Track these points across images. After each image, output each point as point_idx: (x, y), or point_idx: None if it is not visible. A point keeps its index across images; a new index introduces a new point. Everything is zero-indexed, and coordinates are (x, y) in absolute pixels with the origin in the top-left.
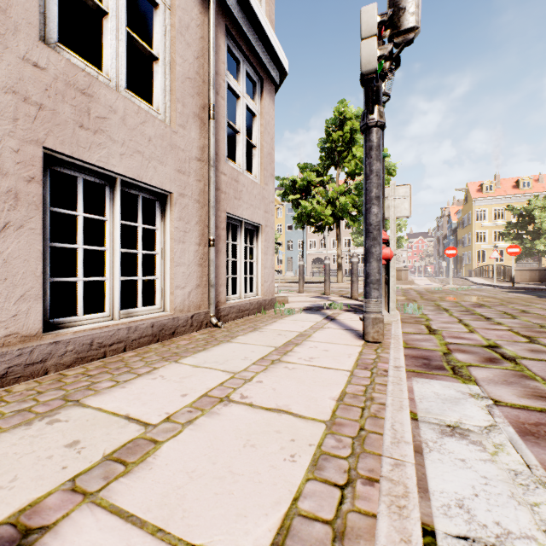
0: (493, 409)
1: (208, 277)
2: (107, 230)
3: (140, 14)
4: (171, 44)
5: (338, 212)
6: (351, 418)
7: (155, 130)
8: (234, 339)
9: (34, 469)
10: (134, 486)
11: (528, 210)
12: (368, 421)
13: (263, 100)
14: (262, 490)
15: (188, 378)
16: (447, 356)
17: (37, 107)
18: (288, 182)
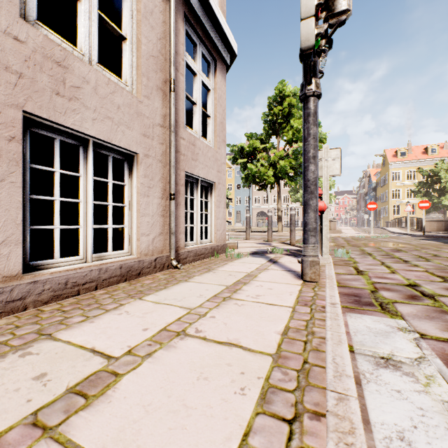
0: (420, 342)
1: (169, 226)
2: (81, 185)
3: (114, 8)
4: (137, 27)
5: (278, 173)
6: (295, 351)
7: (123, 99)
8: (191, 279)
9: (0, 402)
10: (92, 420)
11: (435, 172)
12: (311, 354)
13: (216, 77)
14: (214, 424)
15: (150, 313)
16: (374, 293)
17: (18, 76)
18: (237, 148)
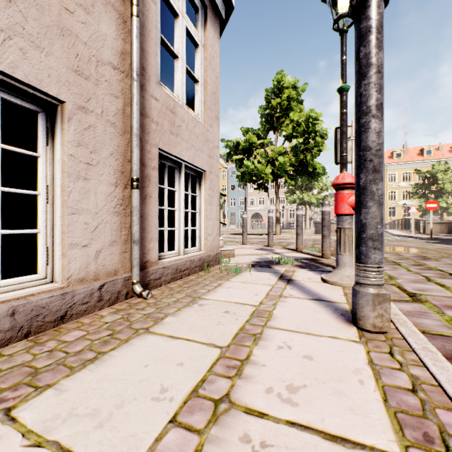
0: None
1: (130, 230)
2: None
3: None
4: None
5: (277, 170)
6: None
7: None
8: (157, 326)
9: None
10: None
11: (432, 173)
12: None
13: (206, 30)
14: None
15: None
16: None
17: None
18: (232, 143)
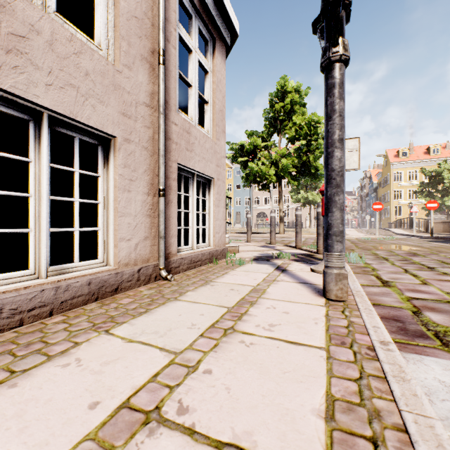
0: None
1: (158, 228)
2: (31, 174)
3: None
4: None
5: (280, 171)
6: None
7: (94, 64)
8: (182, 296)
9: None
10: None
11: (438, 172)
12: None
13: (215, 58)
14: None
15: (112, 364)
16: (419, 316)
17: None
18: (237, 146)
